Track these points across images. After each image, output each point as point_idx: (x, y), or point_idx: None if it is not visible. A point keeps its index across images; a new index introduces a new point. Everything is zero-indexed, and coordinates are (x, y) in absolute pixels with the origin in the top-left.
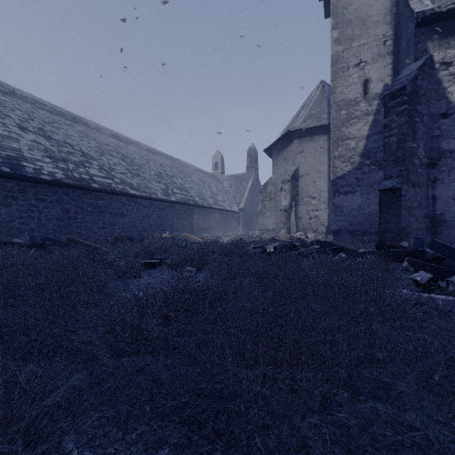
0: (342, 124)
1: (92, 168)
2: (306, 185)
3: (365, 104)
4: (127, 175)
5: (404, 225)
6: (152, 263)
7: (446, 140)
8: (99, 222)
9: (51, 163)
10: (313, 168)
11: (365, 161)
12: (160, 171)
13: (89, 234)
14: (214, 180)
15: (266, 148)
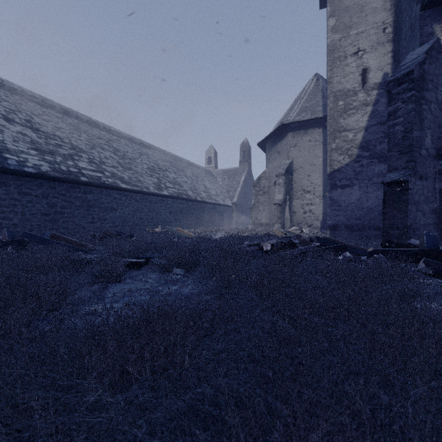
0: (339, 115)
1: (81, 161)
2: (301, 179)
3: (364, 94)
4: (118, 168)
5: (411, 221)
6: (137, 263)
7: None
8: (87, 216)
9: (37, 155)
10: (308, 162)
11: (363, 154)
12: (153, 165)
13: (78, 229)
14: (207, 175)
15: (260, 142)
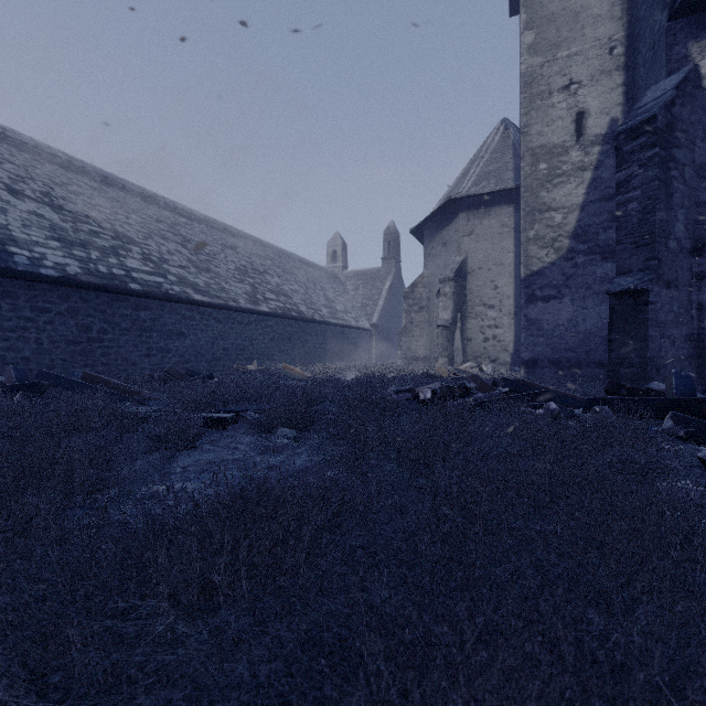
0: (540, 186)
1: (130, 258)
2: (479, 287)
3: (579, 153)
4: (190, 269)
5: (653, 353)
6: (221, 419)
7: None
8: (141, 346)
9: (60, 248)
10: (491, 259)
11: (578, 246)
12: (244, 264)
13: (125, 366)
14: (331, 280)
15: (415, 228)
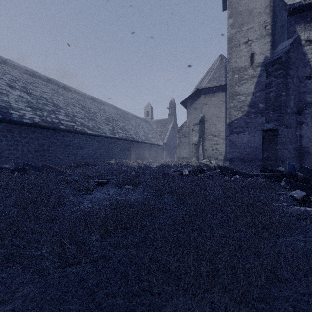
0: (235, 84)
1: (60, 115)
2: (210, 127)
3: (252, 70)
4: (85, 119)
5: (280, 155)
6: (101, 182)
7: (309, 95)
8: (65, 152)
9: (31, 111)
10: (215, 115)
11: (251, 110)
12: (108, 117)
13: (58, 161)
14: (146, 124)
15: (182, 101)
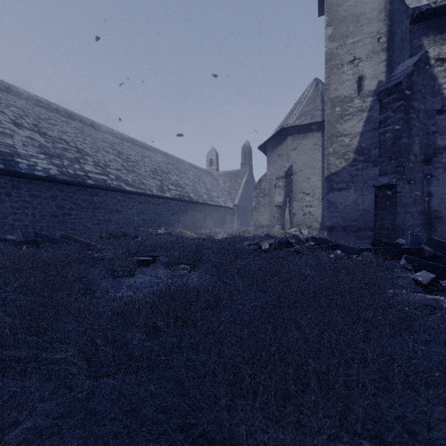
0: (336, 121)
1: (87, 165)
2: (300, 182)
3: (359, 101)
4: (122, 171)
5: (399, 222)
6: (146, 260)
7: (441, 136)
8: (94, 218)
9: (45, 159)
10: (307, 165)
11: (359, 158)
12: (155, 168)
13: (84, 230)
14: (209, 177)
15: (261, 145)
